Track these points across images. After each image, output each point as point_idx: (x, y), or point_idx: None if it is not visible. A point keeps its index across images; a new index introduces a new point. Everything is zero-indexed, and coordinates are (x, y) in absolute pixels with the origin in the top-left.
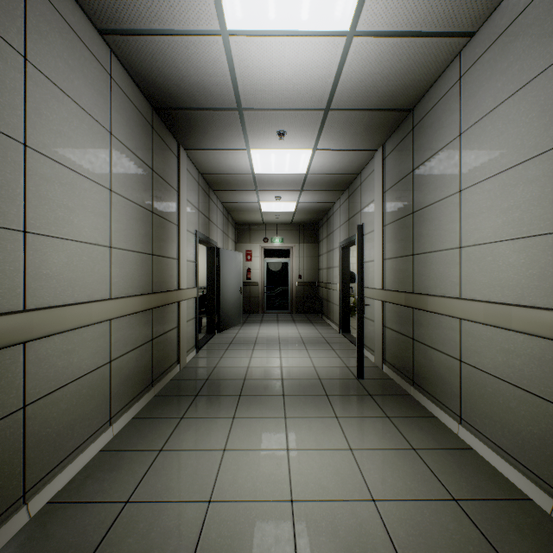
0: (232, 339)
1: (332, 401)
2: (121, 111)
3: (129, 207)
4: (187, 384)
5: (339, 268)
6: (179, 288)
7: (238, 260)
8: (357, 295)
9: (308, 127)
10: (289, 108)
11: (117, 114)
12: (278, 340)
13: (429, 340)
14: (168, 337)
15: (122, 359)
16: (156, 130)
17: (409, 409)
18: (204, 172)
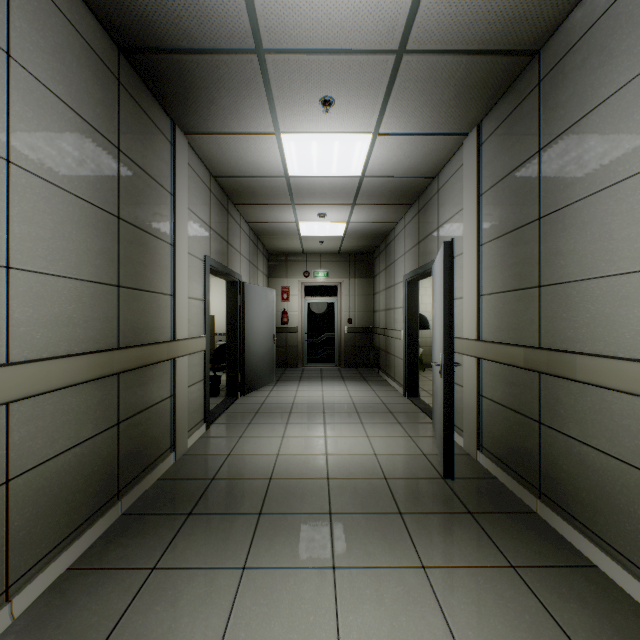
0: (259, 405)
1: (410, 527)
2: (39, 24)
3: (60, 201)
4: (180, 490)
5: (403, 309)
6: (174, 338)
7: (269, 299)
8: (443, 350)
9: (367, 89)
10: (339, 48)
11: (29, 26)
12: (322, 408)
13: (576, 430)
14: (152, 414)
15: (41, 469)
16: (128, 87)
17: (544, 546)
18: (218, 174)
